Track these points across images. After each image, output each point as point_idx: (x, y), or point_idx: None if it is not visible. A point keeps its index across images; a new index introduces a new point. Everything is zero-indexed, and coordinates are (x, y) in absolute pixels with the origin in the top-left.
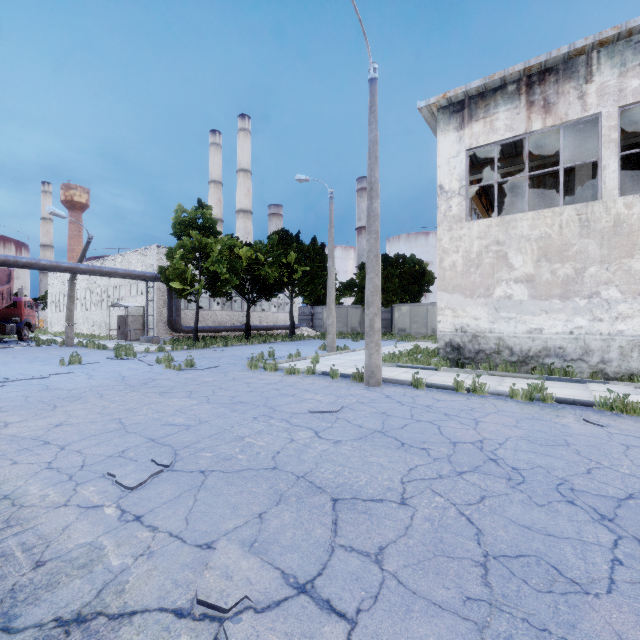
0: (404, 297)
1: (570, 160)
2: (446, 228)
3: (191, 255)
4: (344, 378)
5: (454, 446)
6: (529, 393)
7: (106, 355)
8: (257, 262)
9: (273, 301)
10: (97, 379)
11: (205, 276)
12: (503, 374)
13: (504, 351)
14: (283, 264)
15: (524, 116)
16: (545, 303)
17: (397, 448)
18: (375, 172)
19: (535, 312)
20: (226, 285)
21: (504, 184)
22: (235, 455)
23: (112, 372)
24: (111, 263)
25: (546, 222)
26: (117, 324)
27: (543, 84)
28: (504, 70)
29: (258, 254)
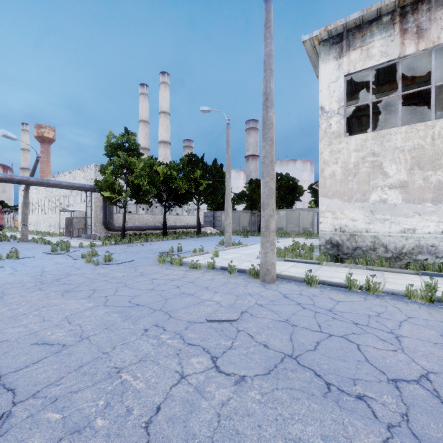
0: (282, 204)
1: (418, 94)
2: (326, 143)
3: (119, 171)
4: (240, 273)
5: (399, 391)
6: (427, 294)
7: (46, 249)
8: (171, 177)
9: (185, 207)
10: (17, 275)
11: (131, 187)
12: (381, 269)
13: (379, 248)
14: (191, 179)
15: (398, 42)
16: (418, 206)
17: (324, 397)
18: (270, 83)
19: (408, 214)
20: (147, 194)
21: (363, 115)
22: (93, 419)
23: (37, 267)
24: (62, 178)
25: (419, 134)
26: (65, 224)
27: (416, 13)
28: (381, 2)
29: (172, 171)
